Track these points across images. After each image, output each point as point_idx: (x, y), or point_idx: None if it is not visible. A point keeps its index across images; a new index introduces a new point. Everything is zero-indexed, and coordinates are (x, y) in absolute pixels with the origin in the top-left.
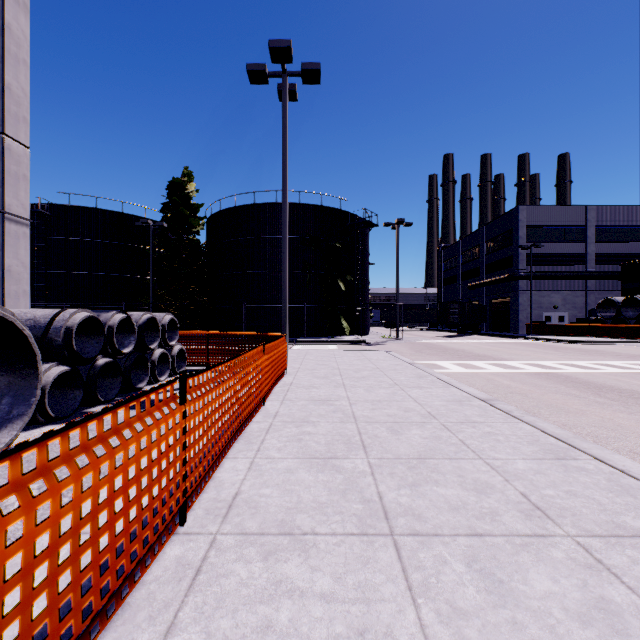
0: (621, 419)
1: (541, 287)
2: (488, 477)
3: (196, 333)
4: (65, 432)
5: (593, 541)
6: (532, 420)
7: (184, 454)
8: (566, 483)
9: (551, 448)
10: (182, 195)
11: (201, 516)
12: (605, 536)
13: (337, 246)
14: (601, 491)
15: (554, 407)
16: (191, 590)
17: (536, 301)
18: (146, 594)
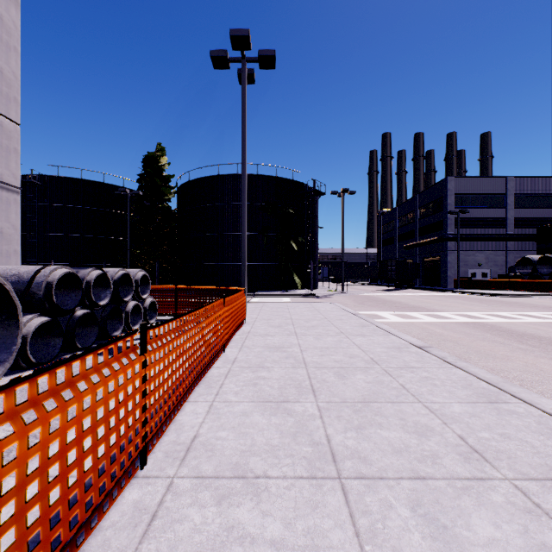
0: (543, 364)
1: (467, 247)
2: (427, 420)
3: (166, 287)
4: (10, 388)
5: (530, 484)
6: (464, 366)
7: (144, 401)
8: (500, 426)
9: (483, 392)
10: (156, 167)
11: (160, 459)
12: (541, 479)
13: (290, 212)
14: (533, 434)
15: (482, 353)
16: (145, 537)
17: (463, 259)
18: (101, 541)
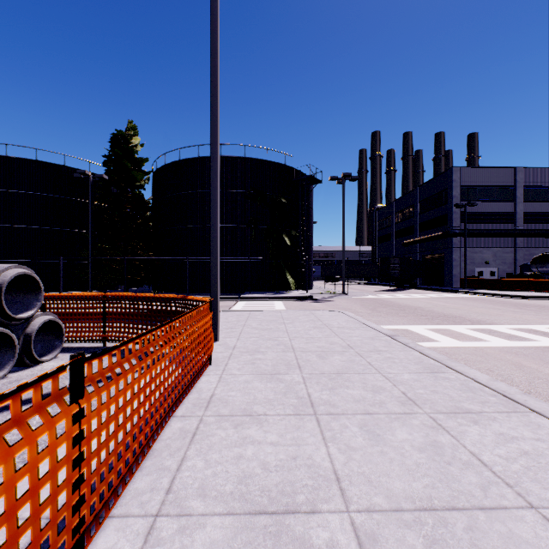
0: None
1: (474, 244)
2: None
3: (87, 295)
4: None
5: None
6: None
7: None
8: None
9: None
10: (125, 148)
11: None
12: None
13: (282, 201)
14: None
15: None
16: None
17: (469, 257)
18: None
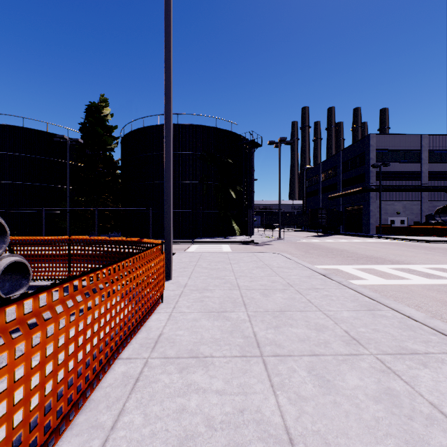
0: None
1: (387, 197)
2: None
3: (54, 238)
4: None
5: None
6: None
7: None
8: None
9: None
10: (97, 117)
11: None
12: None
13: (229, 162)
14: None
15: None
16: None
17: (383, 208)
18: None
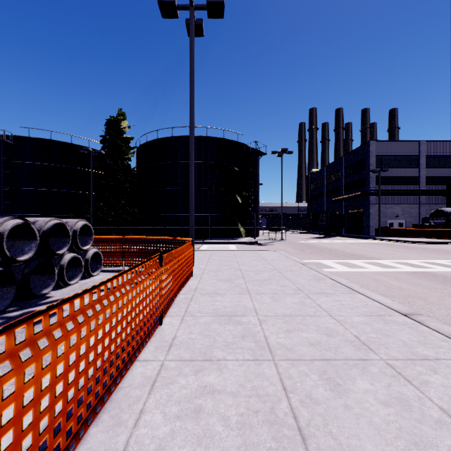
0: None
1: (386, 201)
2: None
3: (113, 237)
4: None
5: None
6: None
7: None
8: None
9: None
10: (117, 130)
11: None
12: None
13: (235, 169)
14: None
15: None
16: None
17: (382, 211)
18: None
